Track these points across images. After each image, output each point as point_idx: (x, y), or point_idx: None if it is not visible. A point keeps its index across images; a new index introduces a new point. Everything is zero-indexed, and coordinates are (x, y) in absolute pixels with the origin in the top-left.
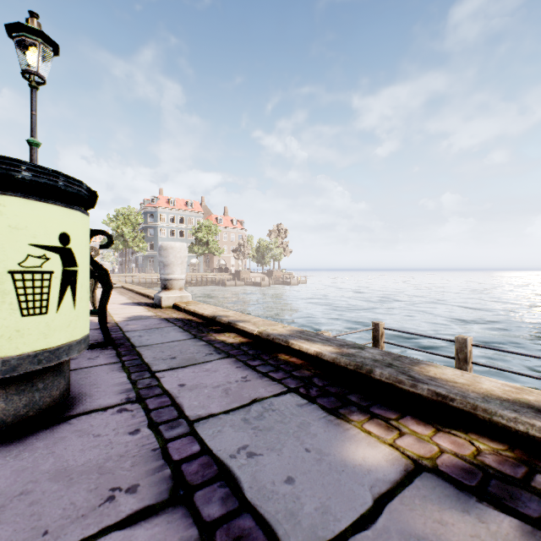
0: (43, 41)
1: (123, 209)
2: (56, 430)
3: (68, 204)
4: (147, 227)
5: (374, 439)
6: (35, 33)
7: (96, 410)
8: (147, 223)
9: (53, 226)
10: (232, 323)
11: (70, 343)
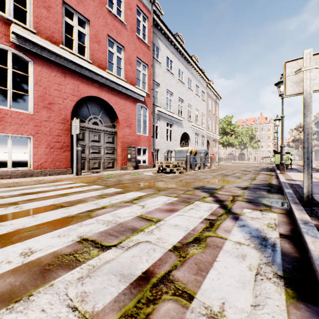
0: (279, 120)
1: (300, 124)
2: (287, 169)
3: (288, 154)
4: (318, 131)
5: (313, 171)
6: (277, 119)
7: (290, 169)
8: (318, 128)
9: (287, 156)
10: (315, 168)
11: (288, 164)
